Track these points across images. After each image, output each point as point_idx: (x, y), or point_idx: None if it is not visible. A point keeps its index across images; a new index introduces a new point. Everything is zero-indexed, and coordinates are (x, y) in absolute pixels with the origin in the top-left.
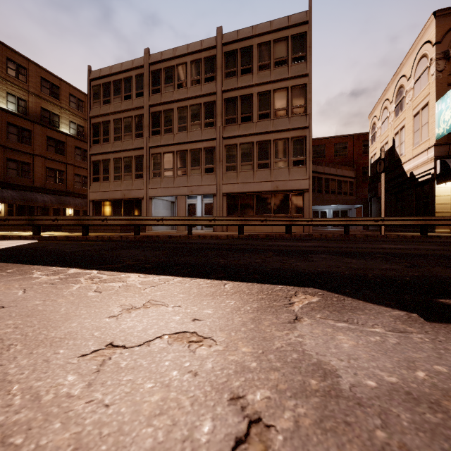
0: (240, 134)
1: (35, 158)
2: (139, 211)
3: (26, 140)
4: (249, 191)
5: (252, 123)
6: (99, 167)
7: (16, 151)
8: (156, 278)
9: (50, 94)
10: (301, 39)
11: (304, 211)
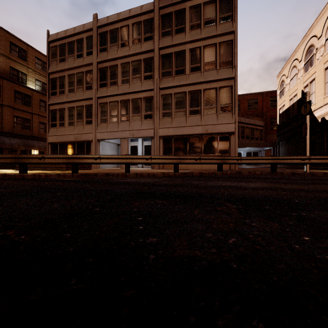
0: (174, 85)
1: (4, 108)
2: (89, 152)
3: None
4: (182, 134)
5: (185, 75)
6: (56, 115)
7: None
8: None
9: (18, 56)
10: (228, 1)
11: (230, 151)
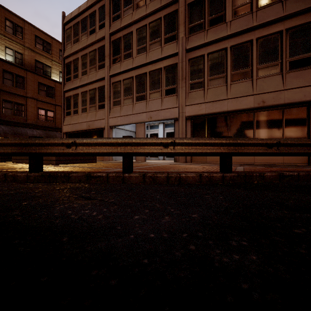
0: (208, 40)
1: (28, 100)
2: None
3: (20, 85)
4: (220, 111)
5: (225, 24)
6: (70, 102)
7: (11, 93)
8: None
9: (43, 49)
10: None
11: (310, 134)
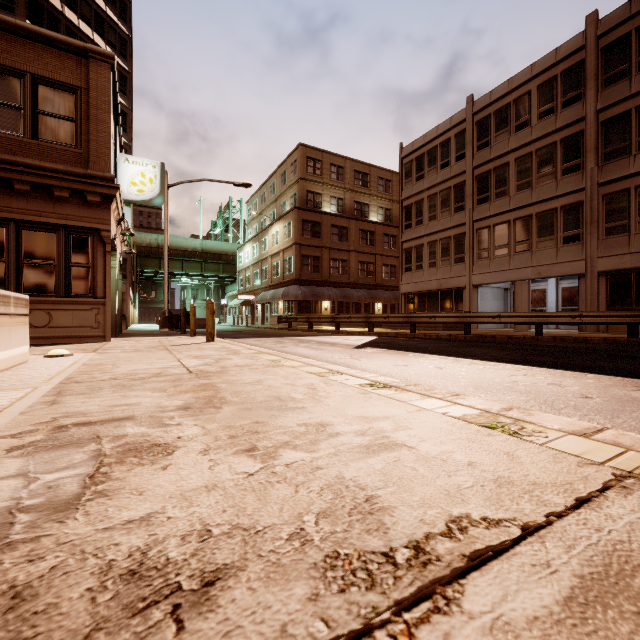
0: (636, 170)
1: (350, 254)
2: (459, 304)
3: (344, 238)
4: None
5: None
6: (411, 255)
7: (337, 250)
8: (522, 367)
9: (361, 184)
10: None
11: None
